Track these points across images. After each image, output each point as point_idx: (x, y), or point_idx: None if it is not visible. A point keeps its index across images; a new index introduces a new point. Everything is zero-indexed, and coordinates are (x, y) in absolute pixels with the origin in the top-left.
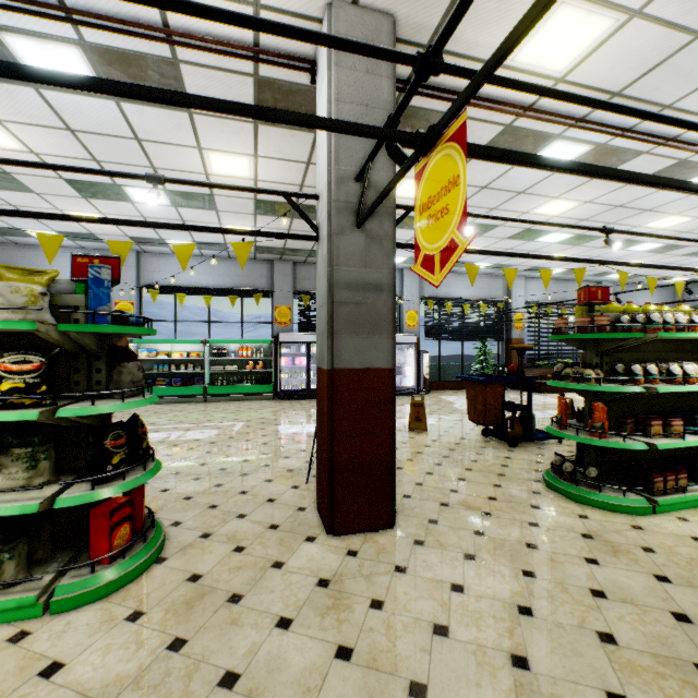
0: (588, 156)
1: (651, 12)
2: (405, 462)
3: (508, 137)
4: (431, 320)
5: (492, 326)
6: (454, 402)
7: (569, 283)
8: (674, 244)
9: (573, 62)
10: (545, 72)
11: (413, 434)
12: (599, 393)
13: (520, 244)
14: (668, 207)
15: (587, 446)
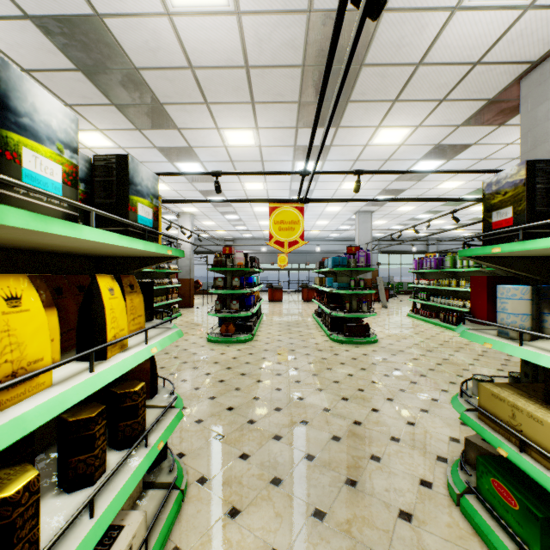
0: None
1: (127, 150)
2: None
3: None
4: None
5: None
6: None
7: None
8: None
9: (96, 146)
10: (83, 143)
11: None
12: None
13: None
14: None
15: None
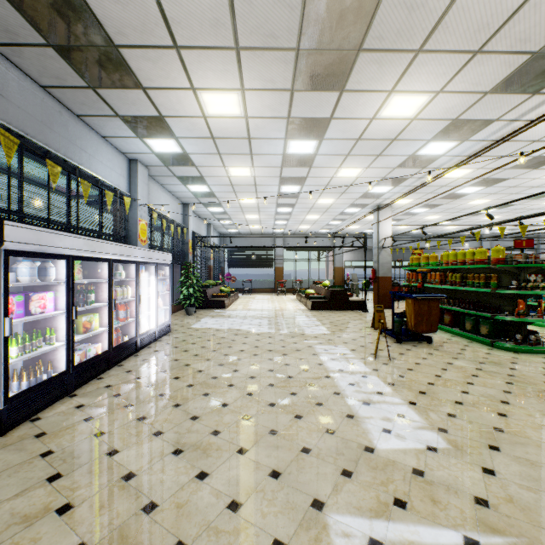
0: (428, 157)
1: None
2: (526, 378)
3: (477, 125)
4: (153, 236)
5: (180, 250)
6: (240, 329)
7: (201, 220)
8: (291, 212)
9: None
10: None
11: (402, 361)
12: (527, 295)
13: (269, 185)
14: (347, 194)
15: (524, 324)
